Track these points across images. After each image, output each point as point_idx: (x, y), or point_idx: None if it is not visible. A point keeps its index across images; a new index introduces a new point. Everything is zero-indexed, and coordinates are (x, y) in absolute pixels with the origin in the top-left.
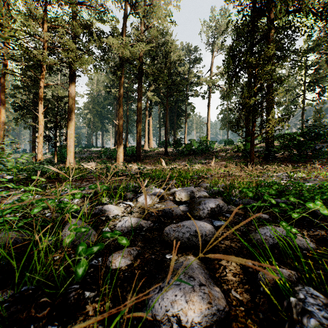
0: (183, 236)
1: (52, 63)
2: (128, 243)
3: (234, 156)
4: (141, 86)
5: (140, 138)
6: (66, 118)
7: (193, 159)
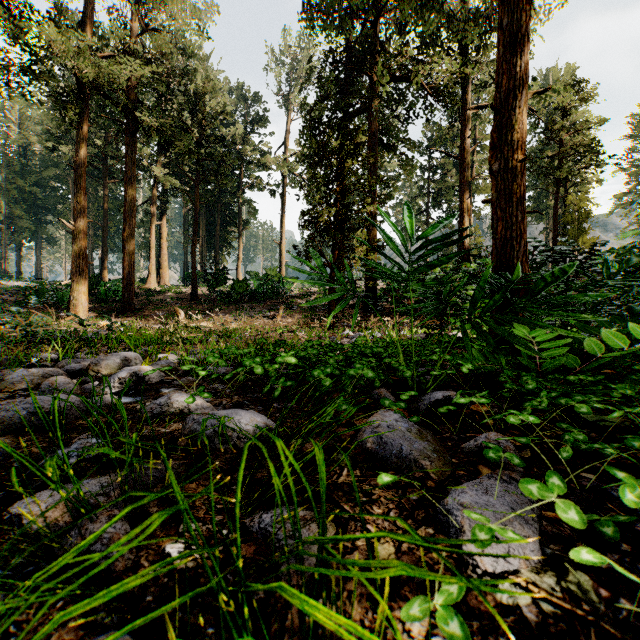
0: (14, 416)
1: None
2: None
3: (320, 306)
4: (134, 151)
5: (133, 263)
6: None
7: (247, 310)
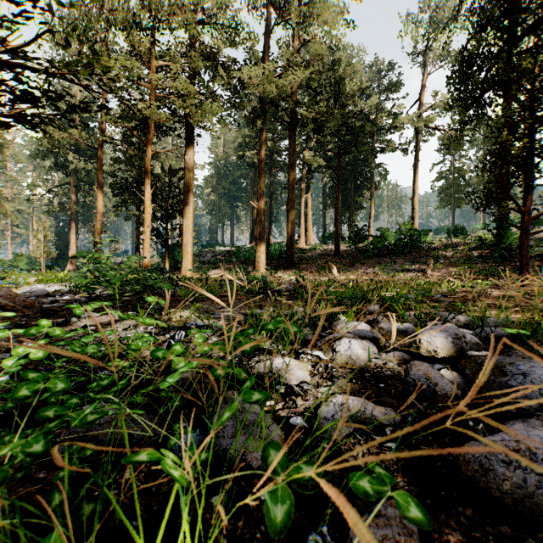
0: (540, 485)
1: (162, 119)
2: (428, 518)
3: (474, 257)
4: (294, 141)
5: (293, 228)
6: (181, 201)
7: (388, 263)
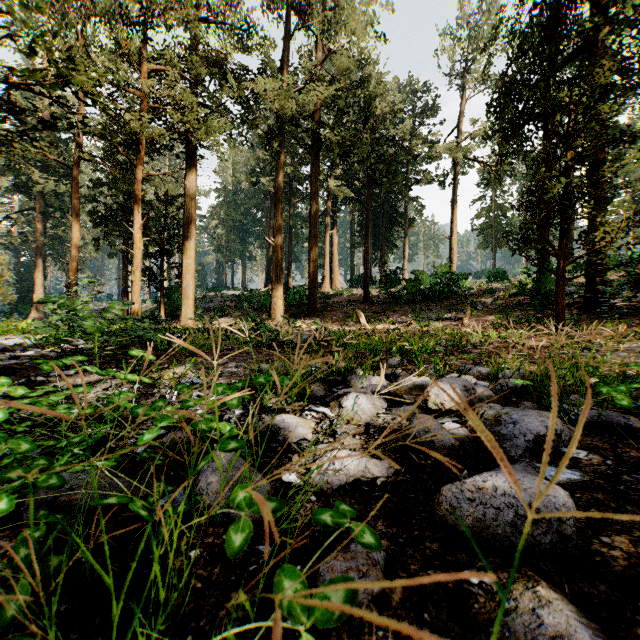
0: (497, 518)
1: (156, 134)
2: (380, 543)
3: (513, 304)
4: (317, 168)
5: (316, 269)
6: (180, 235)
7: (423, 311)
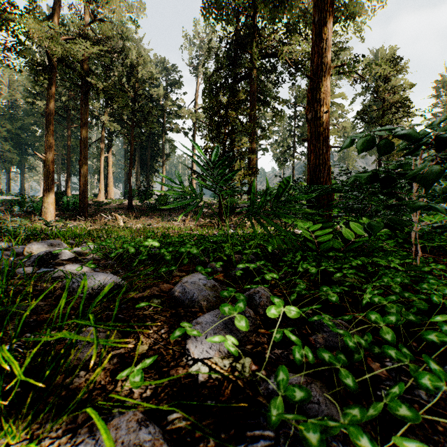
0: None
1: None
2: None
3: (217, 213)
4: (87, 105)
5: (87, 183)
6: None
7: (166, 216)
